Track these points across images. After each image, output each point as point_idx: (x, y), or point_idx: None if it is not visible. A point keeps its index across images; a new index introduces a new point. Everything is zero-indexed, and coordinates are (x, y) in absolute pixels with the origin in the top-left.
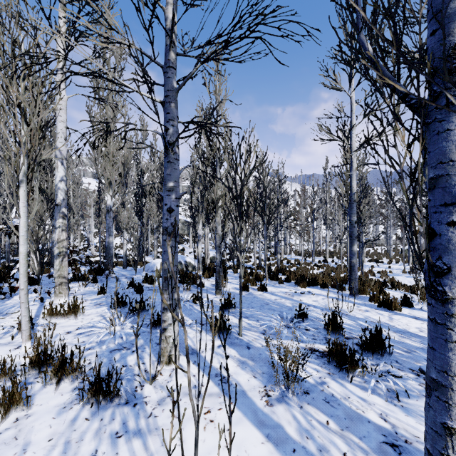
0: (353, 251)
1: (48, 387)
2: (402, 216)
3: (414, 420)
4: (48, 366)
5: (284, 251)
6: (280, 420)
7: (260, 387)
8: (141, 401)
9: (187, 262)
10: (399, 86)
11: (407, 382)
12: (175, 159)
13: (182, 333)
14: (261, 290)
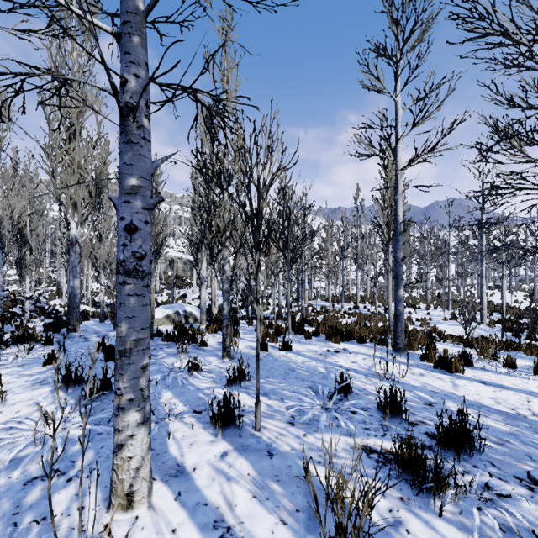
0: (399, 296)
1: None
2: None
3: None
4: None
5: (308, 296)
6: None
7: None
8: None
9: (186, 312)
10: None
11: (522, 505)
12: (141, 137)
13: (165, 430)
14: (283, 349)
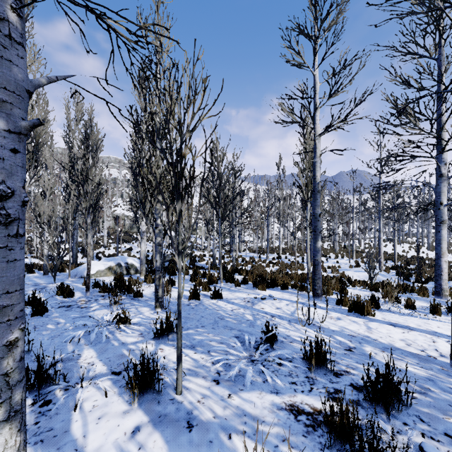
0: (317, 247)
1: None
2: None
3: None
4: None
5: (239, 248)
6: None
7: None
8: None
9: (128, 264)
10: None
11: None
12: (5, 35)
13: (74, 400)
14: (214, 297)
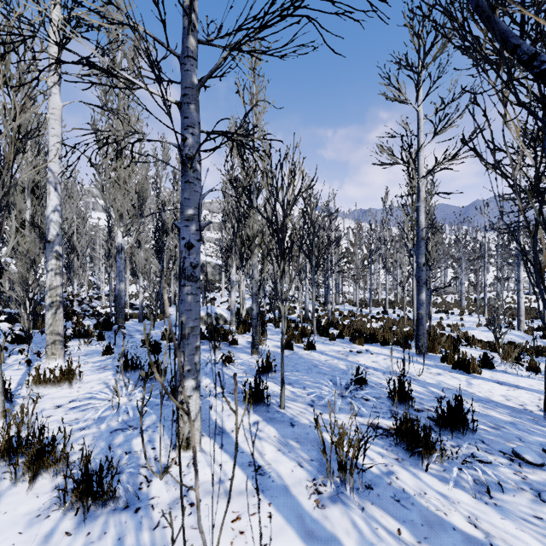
0: (421, 300)
1: (20, 486)
2: (520, 245)
3: (513, 524)
4: (23, 455)
5: (336, 300)
6: (335, 529)
7: (308, 481)
8: (146, 504)
9: (217, 314)
10: (543, 20)
11: (499, 470)
12: (196, 178)
13: (207, 405)
14: (308, 348)
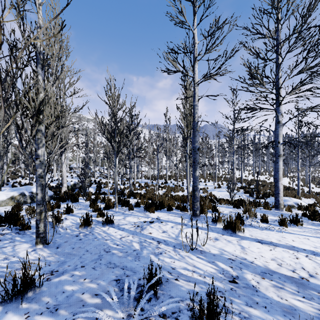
0: (196, 175)
1: None
2: None
3: None
4: None
5: (137, 176)
6: None
7: None
8: None
9: (33, 193)
10: None
11: None
12: None
13: None
14: (106, 224)
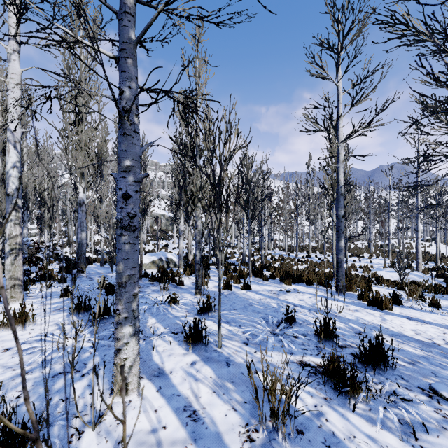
0: (340, 246)
1: None
2: None
3: None
4: None
5: (268, 246)
6: None
7: (240, 427)
8: None
9: (168, 259)
10: None
11: (420, 407)
12: (133, 131)
13: (150, 345)
14: (244, 288)
